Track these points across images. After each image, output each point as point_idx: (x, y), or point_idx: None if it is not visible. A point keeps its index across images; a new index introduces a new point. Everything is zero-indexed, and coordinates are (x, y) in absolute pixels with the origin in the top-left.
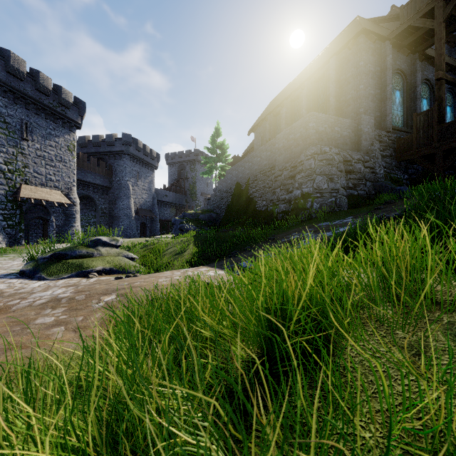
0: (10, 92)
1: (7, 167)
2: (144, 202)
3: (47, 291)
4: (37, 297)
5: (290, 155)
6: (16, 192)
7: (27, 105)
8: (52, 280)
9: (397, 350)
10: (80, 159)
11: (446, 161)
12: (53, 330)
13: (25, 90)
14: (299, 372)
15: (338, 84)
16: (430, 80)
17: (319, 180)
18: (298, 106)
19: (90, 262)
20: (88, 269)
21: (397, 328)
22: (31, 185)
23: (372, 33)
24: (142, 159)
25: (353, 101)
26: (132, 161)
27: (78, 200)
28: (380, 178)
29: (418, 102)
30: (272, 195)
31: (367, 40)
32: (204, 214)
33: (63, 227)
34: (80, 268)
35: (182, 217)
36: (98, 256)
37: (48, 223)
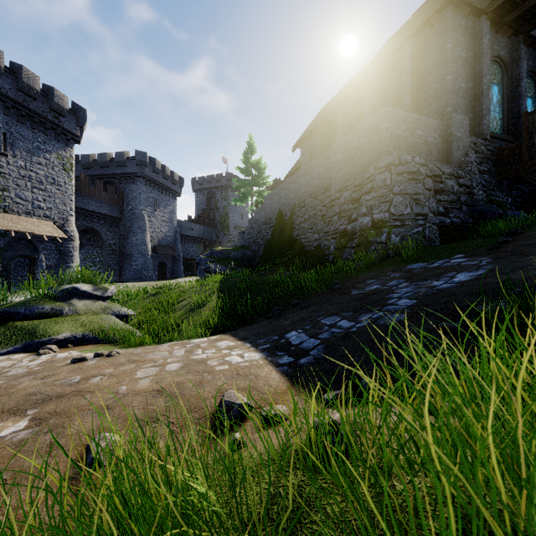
0: None
1: None
2: (164, 237)
3: None
4: None
5: (352, 170)
6: None
7: (6, 110)
8: None
9: None
10: (81, 182)
11: None
12: None
13: (3, 90)
14: None
15: (415, 77)
16: None
17: (398, 202)
18: (359, 110)
19: (51, 326)
20: (43, 339)
21: None
22: (12, 214)
23: (464, 4)
24: (161, 183)
25: (436, 98)
26: (148, 185)
27: (76, 234)
28: (479, 201)
29: (523, 100)
30: (327, 225)
31: (456, 14)
32: (236, 251)
33: (56, 268)
34: (30, 337)
35: (209, 255)
36: (70, 315)
37: (35, 263)
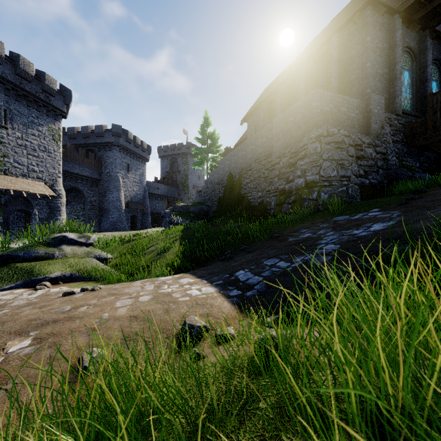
0: None
1: None
2: (135, 195)
3: None
4: None
5: (289, 140)
6: None
7: (6, 91)
8: None
9: None
10: (68, 150)
11: None
12: None
13: (3, 75)
14: None
15: (341, 64)
16: (440, 61)
17: (327, 166)
18: (295, 91)
19: (45, 266)
20: (39, 277)
21: None
22: (11, 176)
23: (380, 4)
24: (133, 151)
25: (358, 81)
26: (122, 153)
27: (63, 192)
28: (393, 165)
29: (429, 83)
30: (269, 185)
31: (374, 13)
32: (194, 206)
33: (47, 220)
34: (28, 276)
35: (172, 210)
36: (60, 258)
37: (30, 216)
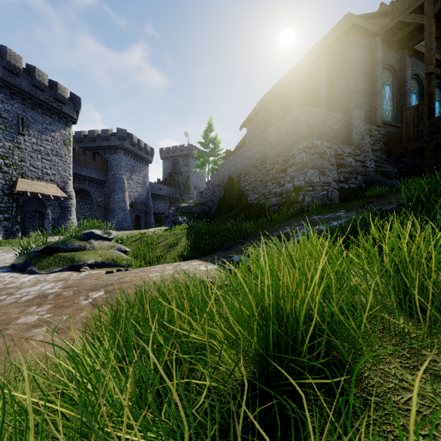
0: (6, 87)
1: (3, 161)
2: (139, 196)
3: (35, 286)
4: (24, 293)
5: (281, 149)
6: (12, 186)
7: (23, 101)
8: (43, 274)
9: (430, 380)
10: (76, 153)
11: (436, 155)
12: (34, 331)
13: (21, 86)
14: (307, 405)
15: (329, 79)
16: (419, 76)
17: (311, 174)
18: (289, 101)
19: (82, 255)
20: (80, 263)
21: (424, 348)
22: (27, 179)
23: (362, 29)
24: (137, 153)
25: (343, 96)
26: (127, 155)
27: (73, 193)
28: (371, 172)
29: (408, 97)
30: (264, 188)
31: (357, 35)
32: (197, 207)
33: (59, 220)
34: (71, 262)
35: (176, 210)
36: (91, 250)
37: (44, 216)
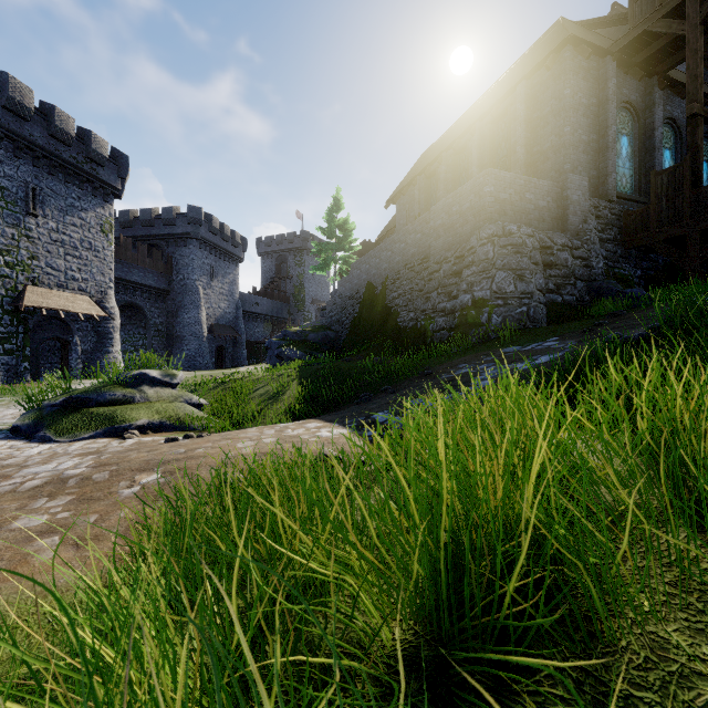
0: (8, 139)
1: (3, 258)
2: (223, 314)
3: (49, 462)
4: (29, 475)
5: (453, 239)
6: (17, 298)
7: (35, 161)
8: (63, 442)
9: None
10: (122, 246)
11: (705, 247)
12: (38, 543)
13: (32, 137)
14: (517, 704)
15: (530, 125)
16: (676, 120)
17: (501, 278)
18: (466, 162)
19: (128, 412)
20: (124, 424)
21: None
22: (42, 287)
23: (584, 44)
24: (220, 246)
25: (553, 152)
26: (203, 249)
27: (117, 311)
28: (599, 275)
29: (657, 154)
30: (424, 303)
31: (576, 54)
32: (316, 332)
33: (93, 354)
34: (110, 423)
35: (282, 338)
36: (142, 402)
37: (69, 347)
